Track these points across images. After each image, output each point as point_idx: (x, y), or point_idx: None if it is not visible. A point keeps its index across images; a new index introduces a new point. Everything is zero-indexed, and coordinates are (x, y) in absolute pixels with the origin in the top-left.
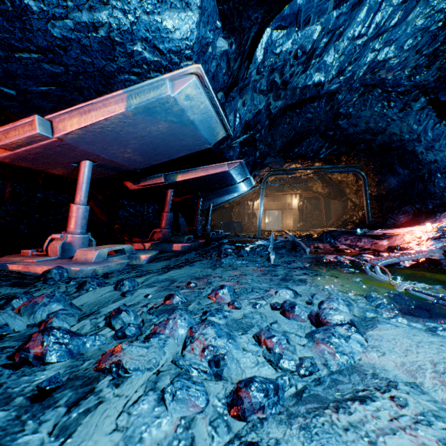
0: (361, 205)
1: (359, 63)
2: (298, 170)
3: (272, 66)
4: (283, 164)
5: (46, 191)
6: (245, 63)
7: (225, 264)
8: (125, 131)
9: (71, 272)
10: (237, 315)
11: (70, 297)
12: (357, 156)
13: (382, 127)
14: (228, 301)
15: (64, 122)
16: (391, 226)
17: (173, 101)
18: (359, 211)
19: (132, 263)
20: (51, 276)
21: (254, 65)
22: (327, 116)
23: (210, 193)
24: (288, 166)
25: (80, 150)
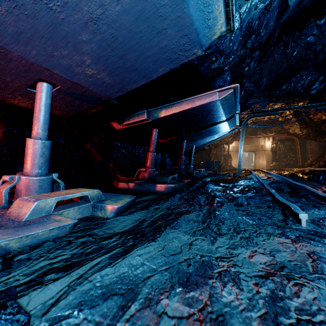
0: None
1: None
2: (281, 110)
3: None
4: (268, 103)
5: None
6: None
7: (226, 225)
8: (59, 0)
9: None
10: None
11: None
12: None
13: None
14: None
15: None
16: None
17: None
18: None
19: (96, 215)
20: None
21: None
22: None
23: (194, 134)
24: (271, 106)
25: (16, 57)
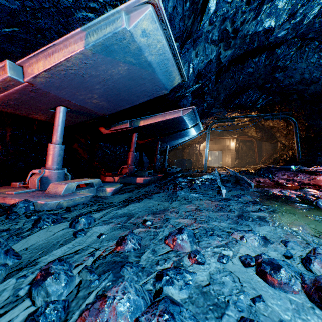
0: (290, 146)
1: (313, 3)
2: (237, 118)
3: (224, 15)
4: (226, 113)
5: (39, 136)
6: (198, 18)
7: (180, 197)
8: (88, 74)
9: (37, 205)
10: (202, 276)
11: (18, 237)
12: (289, 105)
13: (317, 77)
14: (187, 250)
15: (32, 67)
16: (321, 163)
17: (129, 36)
18: (289, 151)
19: (99, 195)
20: (16, 209)
21: (206, 16)
22: (266, 69)
23: (167, 137)
24: (229, 115)
25: (52, 95)
